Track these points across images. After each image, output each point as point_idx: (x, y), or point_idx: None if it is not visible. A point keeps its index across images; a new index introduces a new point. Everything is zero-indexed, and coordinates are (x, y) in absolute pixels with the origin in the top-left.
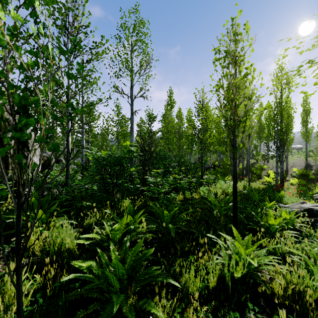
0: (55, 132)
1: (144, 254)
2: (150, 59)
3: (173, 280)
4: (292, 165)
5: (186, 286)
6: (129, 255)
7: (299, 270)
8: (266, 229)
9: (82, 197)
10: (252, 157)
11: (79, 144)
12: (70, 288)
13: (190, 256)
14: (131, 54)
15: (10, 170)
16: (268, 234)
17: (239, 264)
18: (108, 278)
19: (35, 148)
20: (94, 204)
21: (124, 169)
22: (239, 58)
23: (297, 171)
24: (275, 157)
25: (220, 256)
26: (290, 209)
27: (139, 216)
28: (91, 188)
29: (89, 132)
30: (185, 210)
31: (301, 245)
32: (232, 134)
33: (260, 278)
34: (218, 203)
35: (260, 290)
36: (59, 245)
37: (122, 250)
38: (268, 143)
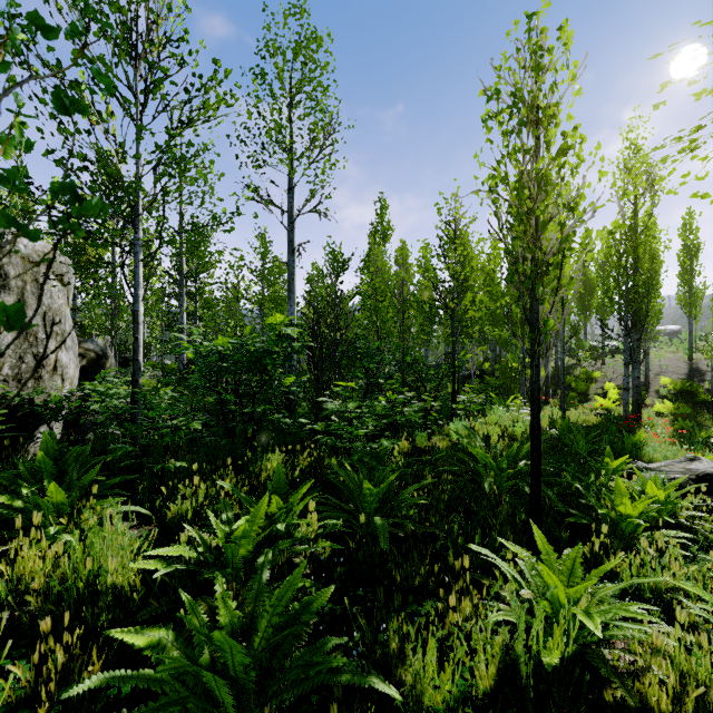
0: (117, 296)
1: (307, 605)
2: (334, 124)
3: (382, 681)
4: (659, 371)
5: (415, 694)
6: (265, 609)
7: (712, 647)
8: (612, 527)
9: (165, 447)
10: (566, 353)
11: (176, 323)
12: (109, 699)
13: (427, 605)
14: (291, 112)
15: (1, 383)
16: (616, 540)
17: (555, 629)
18: (204, 678)
19: (62, 330)
20: (195, 466)
21: (272, 381)
22: (546, 109)
23: (670, 384)
24: (618, 353)
25: (501, 598)
26: (665, 475)
27: (303, 496)
28: (188, 425)
29: (196, 296)
30: (415, 478)
31: (699, 567)
32: (529, 296)
33: (610, 667)
34: (493, 463)
35: (610, 698)
36: (94, 576)
37: (251, 593)
38: (604, 320)
